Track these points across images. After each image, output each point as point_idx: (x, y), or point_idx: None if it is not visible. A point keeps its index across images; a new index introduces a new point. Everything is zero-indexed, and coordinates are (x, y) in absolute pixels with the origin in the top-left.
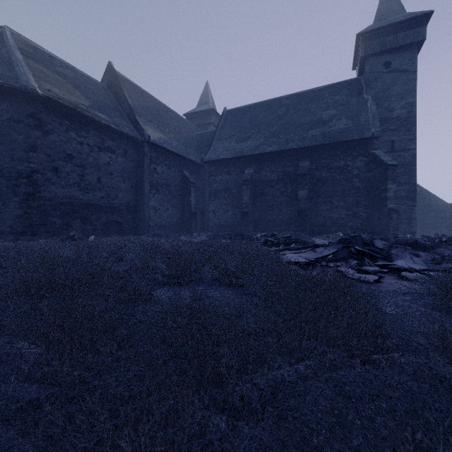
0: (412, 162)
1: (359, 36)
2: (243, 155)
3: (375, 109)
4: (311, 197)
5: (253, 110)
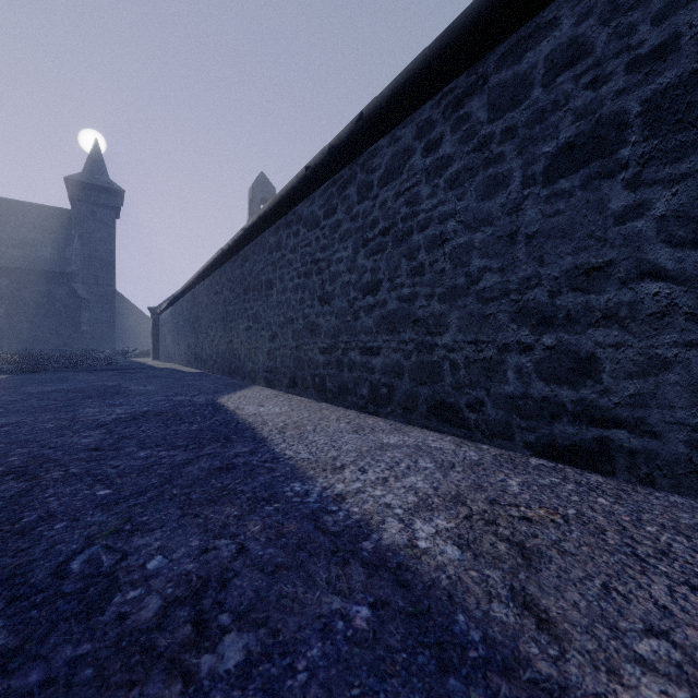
0: (113, 295)
1: (67, 179)
2: None
3: (80, 248)
4: (12, 315)
5: None
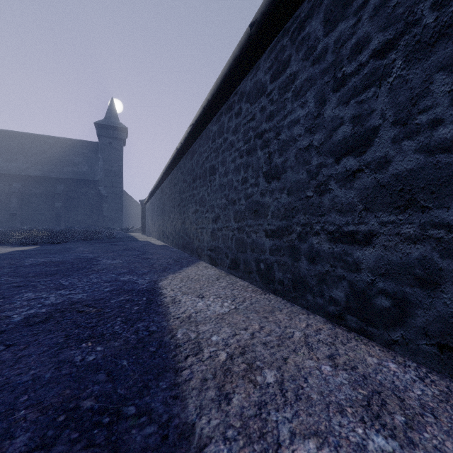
0: (121, 193)
1: (96, 124)
2: (11, 174)
3: (102, 165)
4: (66, 207)
5: (20, 138)
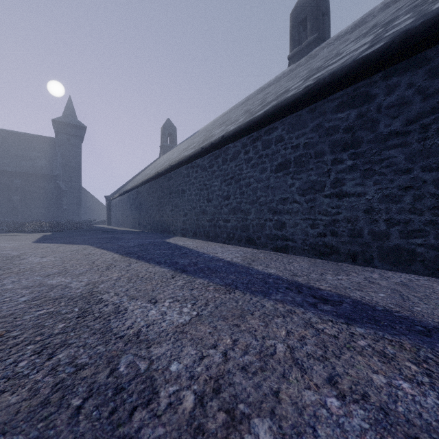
0: (79, 188)
1: (54, 120)
2: None
3: (61, 161)
4: (23, 200)
5: None
